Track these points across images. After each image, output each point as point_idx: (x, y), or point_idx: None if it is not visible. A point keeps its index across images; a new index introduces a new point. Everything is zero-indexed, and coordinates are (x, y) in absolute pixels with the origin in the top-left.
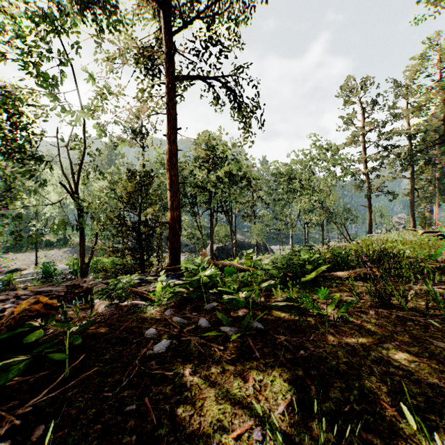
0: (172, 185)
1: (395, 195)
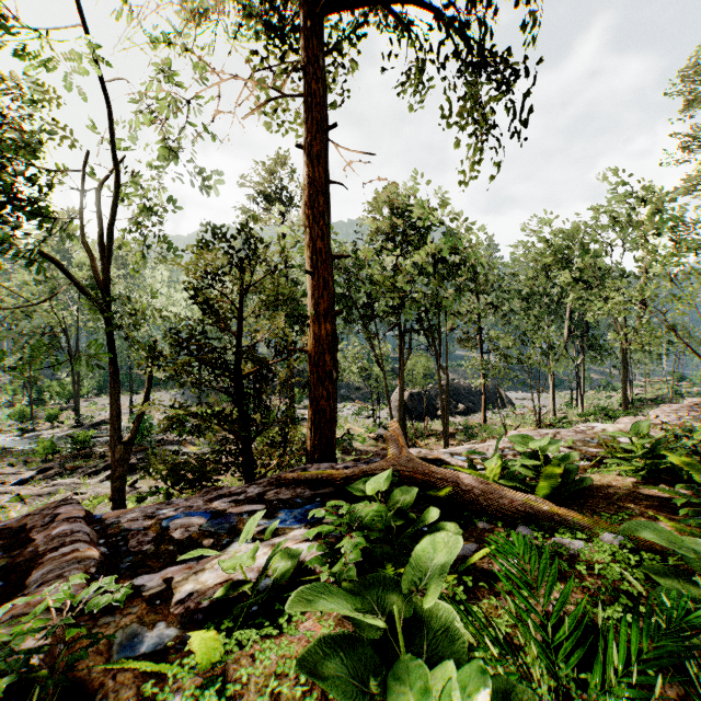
0: (317, 262)
1: None
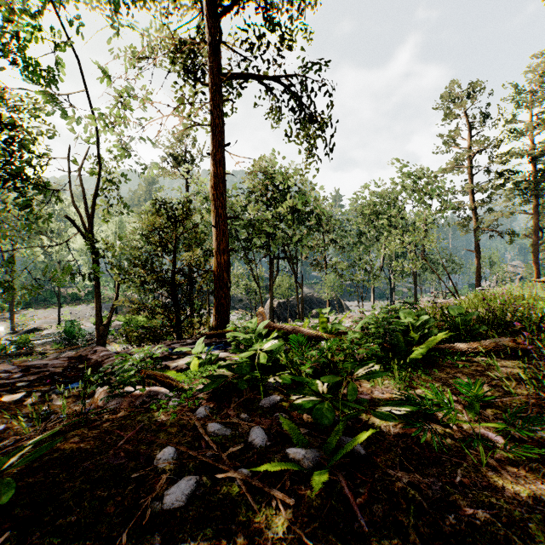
0: (219, 221)
1: (512, 235)
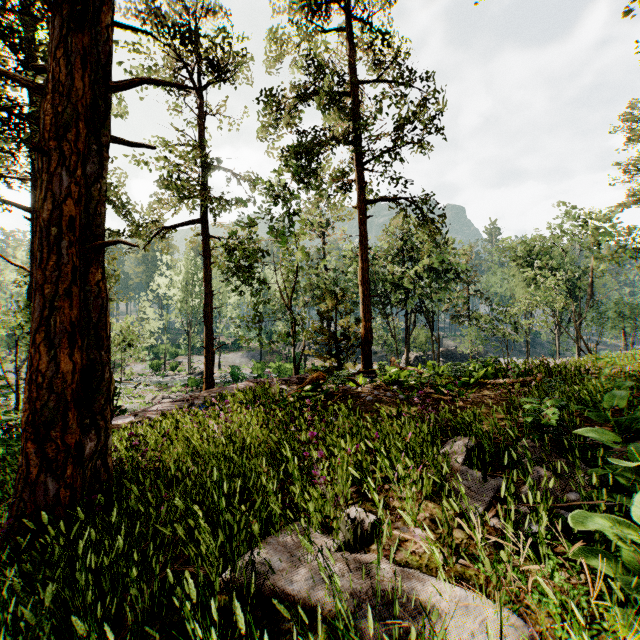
0: (365, 299)
1: None
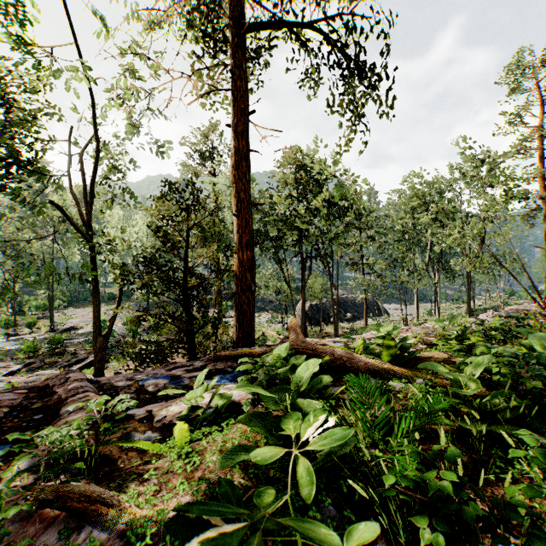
0: (241, 208)
1: None
